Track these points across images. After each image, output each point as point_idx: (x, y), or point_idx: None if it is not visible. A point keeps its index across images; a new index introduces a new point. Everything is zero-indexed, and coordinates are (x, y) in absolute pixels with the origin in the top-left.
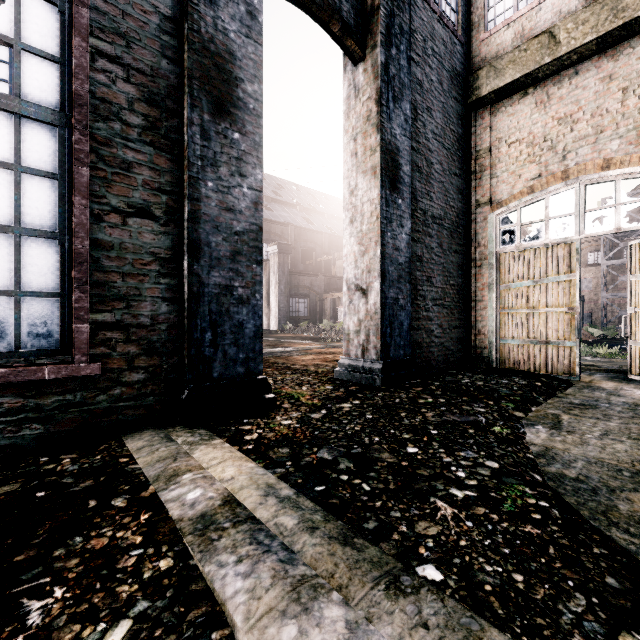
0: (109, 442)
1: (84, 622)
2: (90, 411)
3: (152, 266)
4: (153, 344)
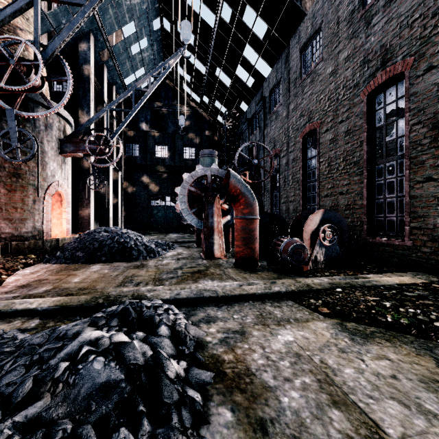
0: (410, 271)
1: (329, 272)
2: (410, 259)
3: (433, 202)
4: (434, 237)
